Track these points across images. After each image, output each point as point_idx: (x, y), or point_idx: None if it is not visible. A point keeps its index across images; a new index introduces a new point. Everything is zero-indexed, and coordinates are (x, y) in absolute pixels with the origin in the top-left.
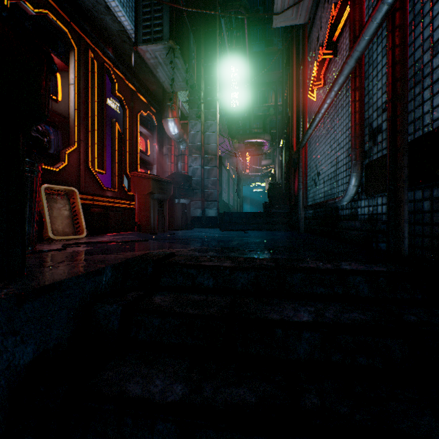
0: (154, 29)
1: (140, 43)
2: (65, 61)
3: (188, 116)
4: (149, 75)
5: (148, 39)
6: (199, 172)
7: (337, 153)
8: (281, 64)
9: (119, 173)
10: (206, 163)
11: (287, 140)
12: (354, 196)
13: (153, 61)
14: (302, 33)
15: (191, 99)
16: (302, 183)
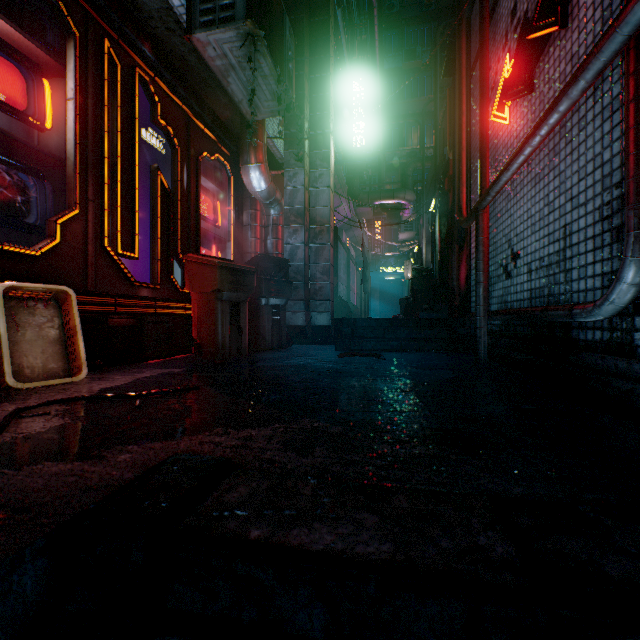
0: (220, 3)
1: (197, 29)
2: (61, 59)
3: (284, 162)
4: (217, 92)
5: (211, 23)
6: (301, 253)
7: (566, 216)
8: (427, 86)
9: (163, 257)
10: (312, 238)
11: (444, 199)
12: (627, 306)
13: (221, 62)
14: (479, 9)
15: (288, 134)
16: (483, 272)
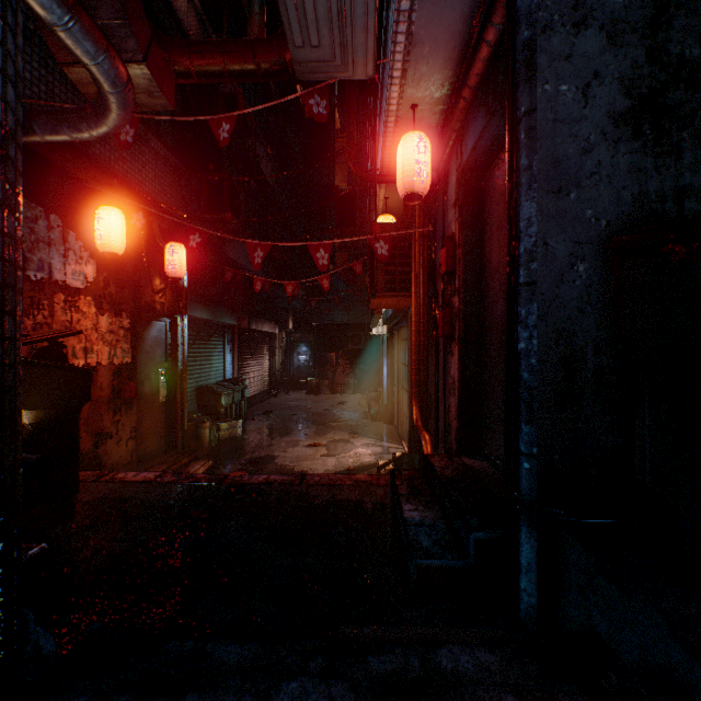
0: None
1: None
2: None
3: None
4: None
5: None
6: None
7: None
8: None
9: None
10: None
11: None
12: None
13: None
14: None
15: None
16: None
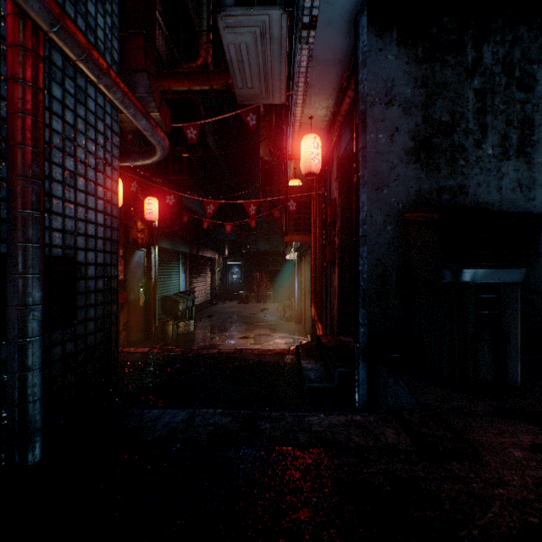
0: None
1: None
2: None
3: None
4: None
5: None
6: None
7: None
8: None
9: None
10: None
11: None
12: None
13: None
14: None
15: None
16: None
